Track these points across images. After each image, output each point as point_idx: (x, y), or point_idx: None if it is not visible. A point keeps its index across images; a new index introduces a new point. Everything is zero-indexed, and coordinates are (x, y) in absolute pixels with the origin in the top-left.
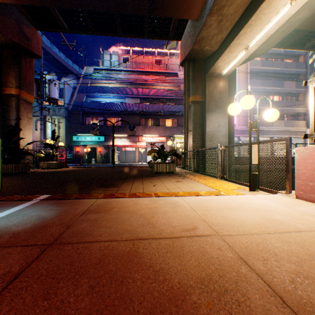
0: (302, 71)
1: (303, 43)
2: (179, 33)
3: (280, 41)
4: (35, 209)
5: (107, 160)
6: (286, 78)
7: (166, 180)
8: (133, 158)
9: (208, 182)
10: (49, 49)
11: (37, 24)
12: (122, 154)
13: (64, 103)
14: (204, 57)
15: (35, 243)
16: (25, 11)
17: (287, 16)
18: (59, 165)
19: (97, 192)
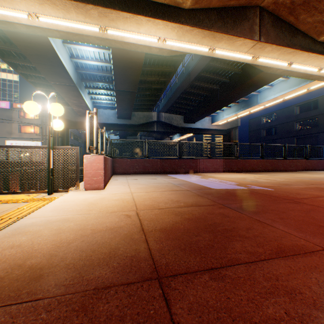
0: None
1: None
2: None
3: None
4: None
5: None
6: None
7: None
8: None
9: None
10: None
11: None
12: None
13: None
14: None
15: (162, 295)
16: None
17: (18, 20)
18: None
19: None
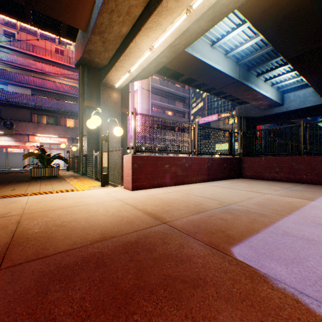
0: (187, 96)
1: (178, 77)
2: (74, 34)
3: (163, 71)
4: None
5: None
6: (178, 99)
7: (36, 184)
8: (23, 162)
9: (79, 183)
10: None
11: None
12: (4, 157)
13: None
14: (98, 67)
15: None
16: None
17: (151, 58)
18: None
19: None
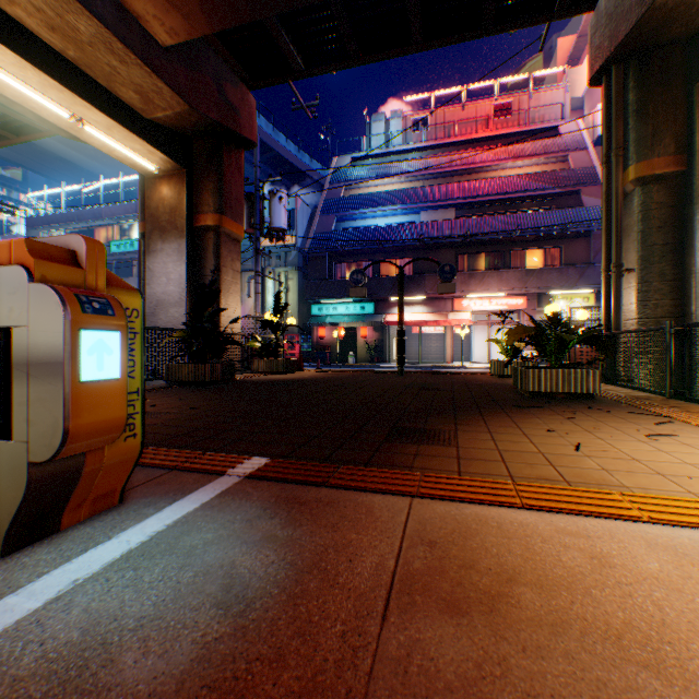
0: None
1: None
2: None
3: None
4: (222, 528)
5: (379, 355)
6: None
7: (600, 428)
8: (437, 351)
9: None
10: (270, 140)
11: (249, 77)
12: (412, 343)
13: (296, 239)
14: (687, 28)
15: None
16: (228, 54)
17: None
18: (288, 367)
19: (394, 460)
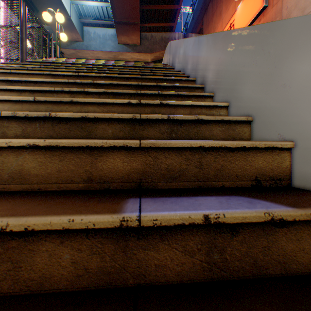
0: None
1: None
2: None
3: None
4: None
5: None
6: None
7: None
8: None
9: None
10: None
11: None
12: None
13: None
14: None
15: None
16: None
17: None
18: None
19: None
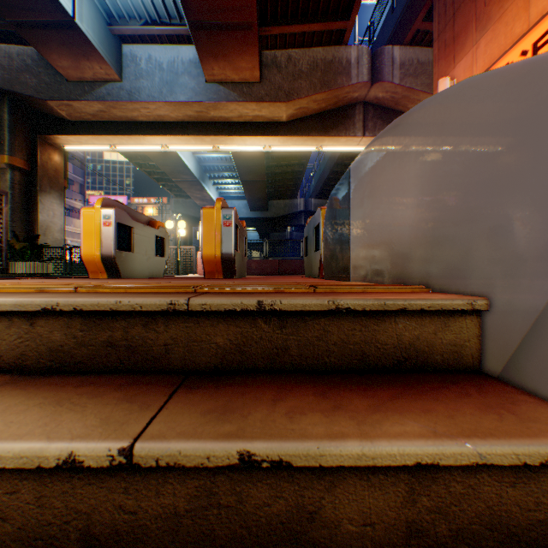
0: (82, 154)
1: None
2: None
3: None
4: None
5: None
6: None
7: None
8: None
9: None
10: None
11: None
12: None
13: None
14: (42, 110)
15: None
16: None
17: (154, 150)
18: None
19: None
